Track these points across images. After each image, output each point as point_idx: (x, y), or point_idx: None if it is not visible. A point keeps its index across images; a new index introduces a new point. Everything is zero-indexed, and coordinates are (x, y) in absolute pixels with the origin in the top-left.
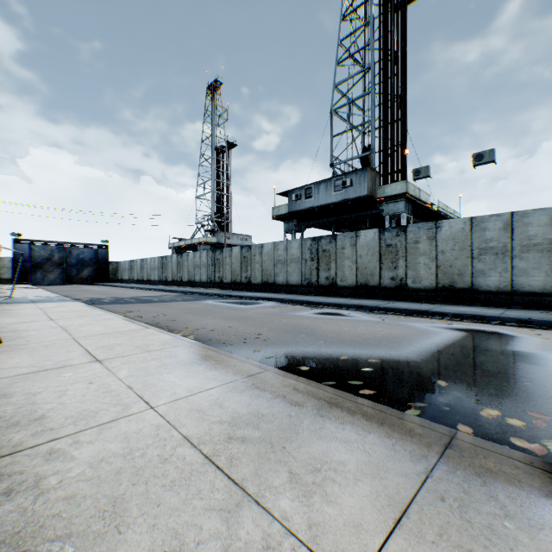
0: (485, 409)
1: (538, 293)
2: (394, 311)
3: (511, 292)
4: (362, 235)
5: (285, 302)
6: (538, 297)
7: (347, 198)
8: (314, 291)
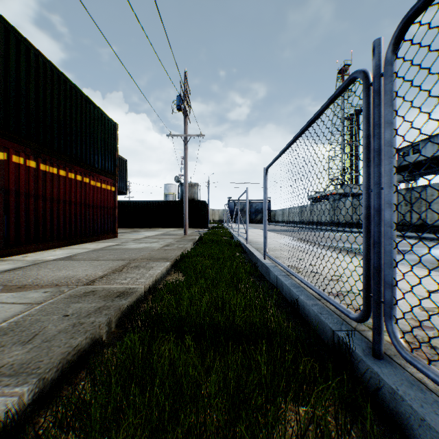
0: None
1: None
2: None
3: None
4: None
5: None
6: None
7: None
8: (406, 228)
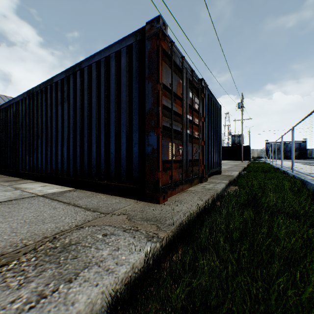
0: None
1: None
2: None
3: None
4: None
5: None
6: None
7: None
8: None
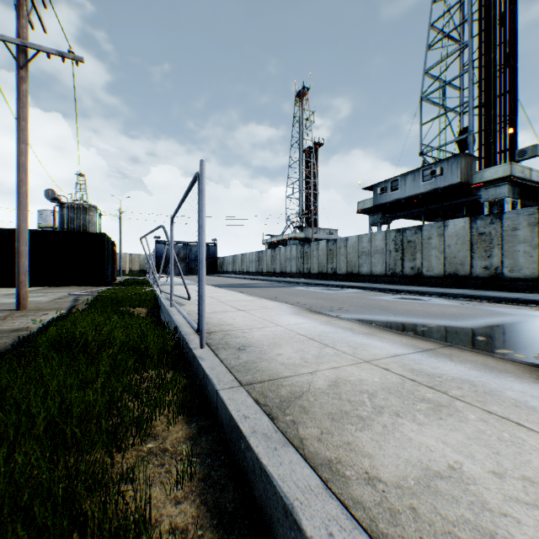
0: (502, 350)
1: None
2: (480, 299)
3: None
4: (450, 225)
5: (367, 289)
6: None
7: (436, 187)
8: (398, 280)
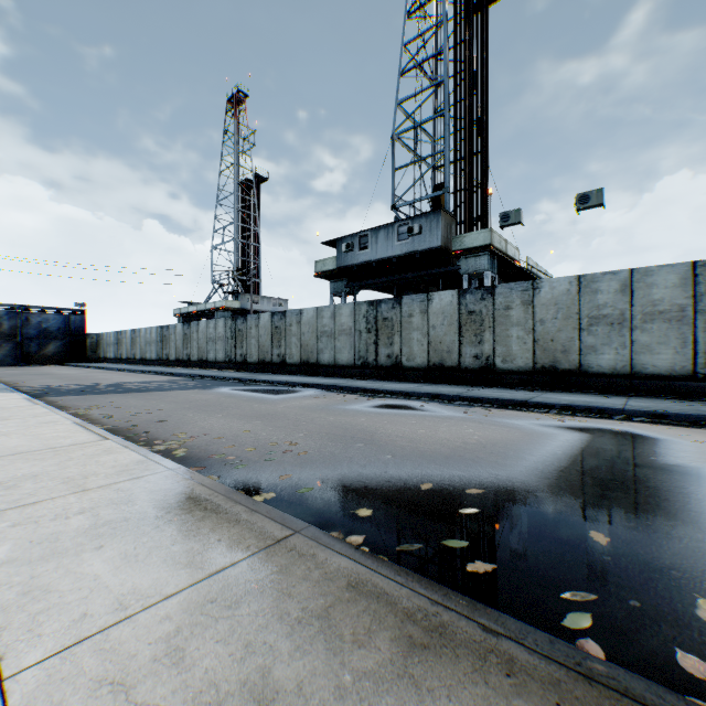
0: (701, 601)
1: (665, 376)
2: (482, 402)
3: (631, 375)
4: (436, 299)
5: (331, 389)
6: (665, 381)
7: (414, 250)
8: (371, 373)
